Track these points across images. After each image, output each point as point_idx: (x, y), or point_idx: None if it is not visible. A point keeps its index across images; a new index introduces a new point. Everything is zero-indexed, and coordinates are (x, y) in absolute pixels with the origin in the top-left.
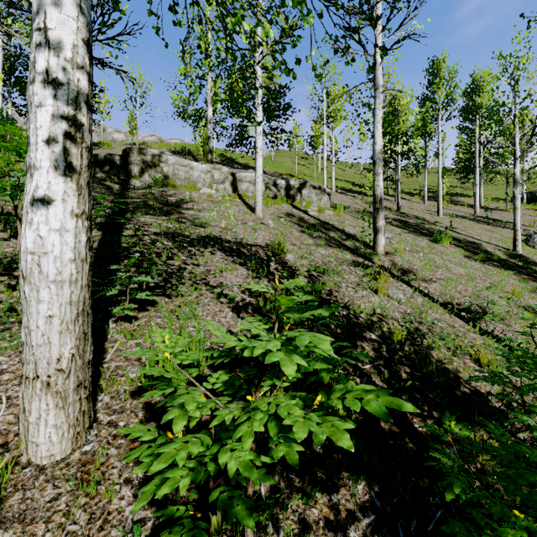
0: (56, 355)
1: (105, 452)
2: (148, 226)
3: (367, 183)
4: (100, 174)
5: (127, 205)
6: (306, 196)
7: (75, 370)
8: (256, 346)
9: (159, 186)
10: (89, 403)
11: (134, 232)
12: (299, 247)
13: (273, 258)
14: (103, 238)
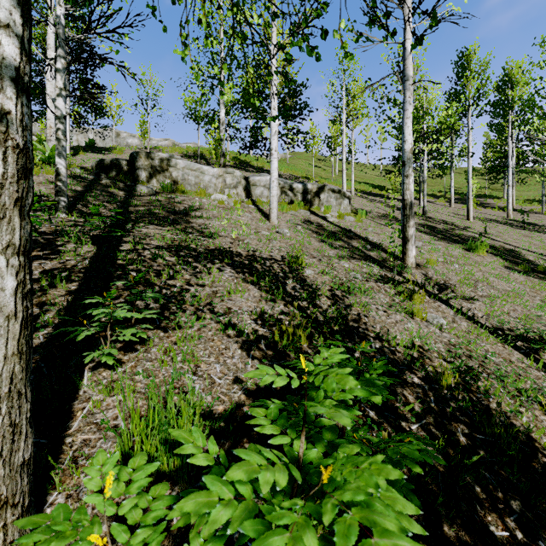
0: None
1: None
2: (149, 239)
3: (388, 185)
4: (105, 180)
5: (129, 214)
6: (325, 201)
7: None
8: None
9: (167, 192)
10: None
11: (133, 246)
12: (320, 259)
13: (290, 275)
14: (97, 254)
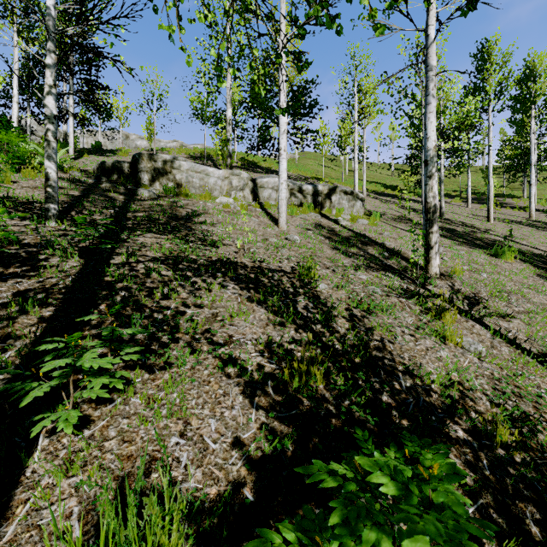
0: None
1: None
2: (145, 249)
3: (400, 185)
4: (105, 183)
5: (127, 220)
6: (336, 203)
7: None
8: None
9: (170, 196)
10: None
11: (126, 259)
12: (333, 270)
13: (302, 290)
14: (83, 270)
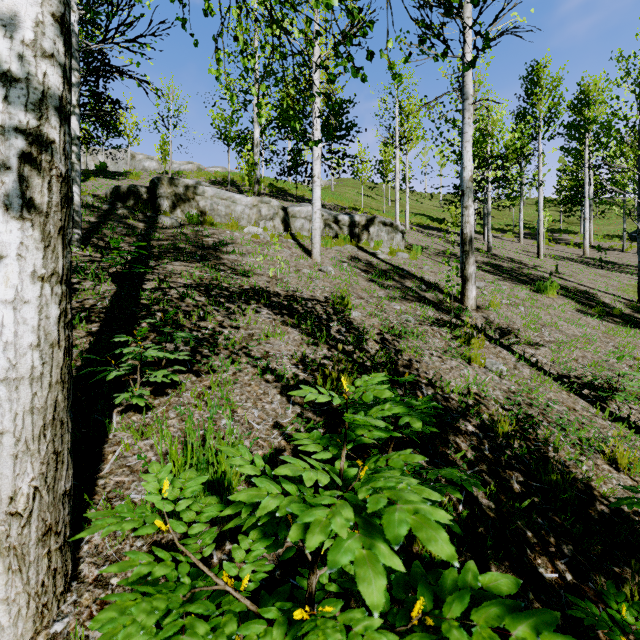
0: (8, 491)
1: (82, 638)
2: (176, 277)
3: (448, 217)
4: (121, 210)
5: (152, 248)
6: (375, 235)
7: (39, 511)
8: (310, 525)
9: (193, 224)
10: (64, 554)
11: (158, 285)
12: (368, 301)
13: (335, 317)
14: (117, 293)
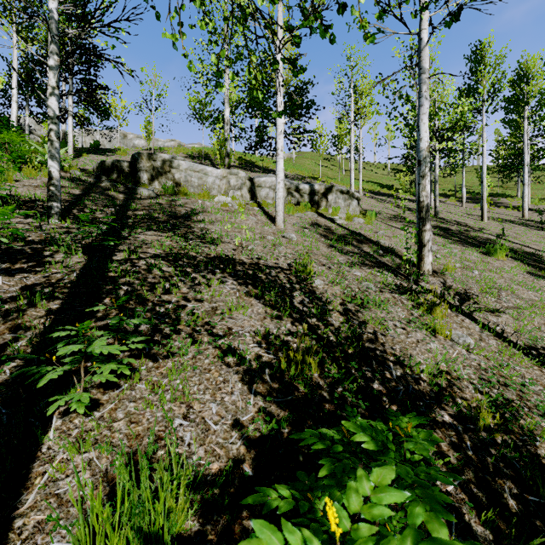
0: None
1: None
2: (146, 247)
3: (396, 184)
4: (105, 182)
5: (127, 219)
6: (333, 202)
7: None
8: None
9: (169, 195)
10: None
11: (128, 255)
12: (329, 267)
13: (298, 286)
14: (86, 266)
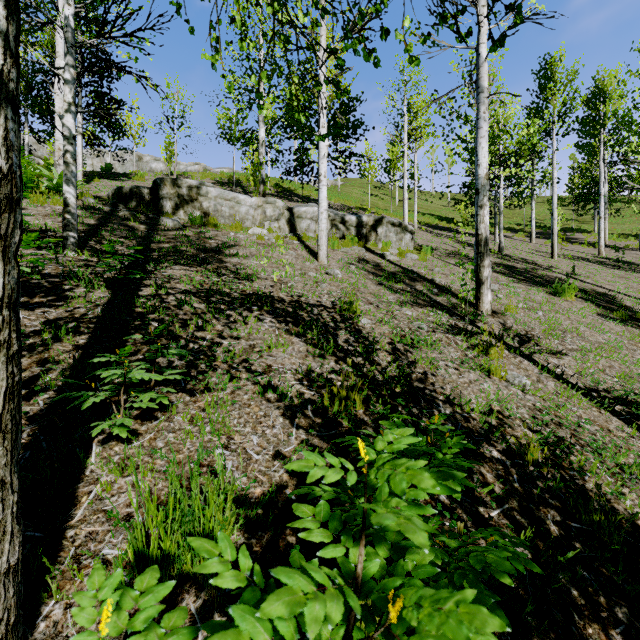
0: None
1: None
2: (175, 282)
3: (457, 217)
4: (123, 211)
5: (151, 252)
6: (383, 236)
7: None
8: None
9: (196, 226)
10: None
11: (155, 291)
12: (377, 306)
13: (343, 325)
14: (111, 301)
